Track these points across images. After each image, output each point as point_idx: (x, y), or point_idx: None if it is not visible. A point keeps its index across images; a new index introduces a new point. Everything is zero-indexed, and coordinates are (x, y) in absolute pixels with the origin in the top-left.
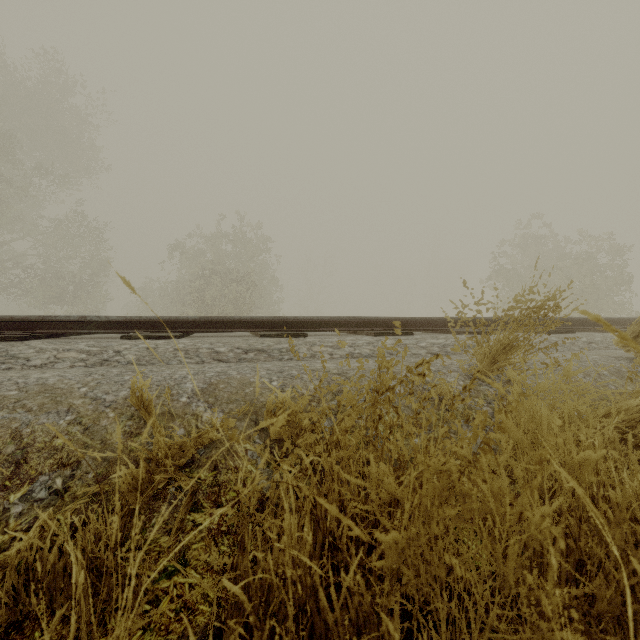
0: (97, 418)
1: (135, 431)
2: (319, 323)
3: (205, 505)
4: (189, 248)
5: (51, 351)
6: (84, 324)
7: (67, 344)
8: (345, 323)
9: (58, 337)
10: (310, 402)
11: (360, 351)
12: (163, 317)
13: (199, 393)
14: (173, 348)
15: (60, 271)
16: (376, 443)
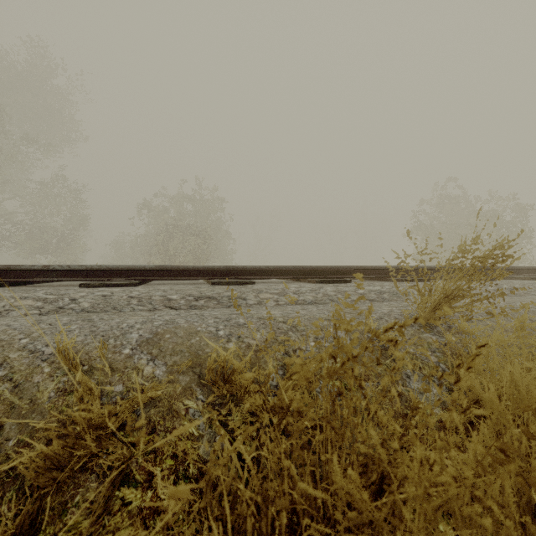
0: (30, 374)
1: (69, 388)
2: (266, 271)
3: (137, 477)
4: (155, 207)
5: (8, 299)
6: (47, 273)
7: (26, 292)
8: (289, 271)
9: (24, 285)
10: (256, 353)
11: (304, 298)
12: (122, 266)
13: (143, 344)
14: (127, 296)
15: (45, 226)
16: (335, 425)
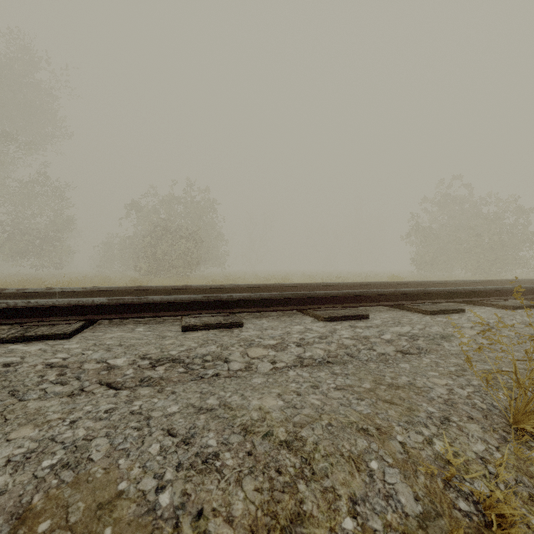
0: None
1: None
2: (258, 301)
3: None
4: (144, 207)
5: None
6: None
7: None
8: (288, 300)
9: None
10: None
11: (311, 353)
12: (60, 301)
13: None
14: (44, 363)
15: (27, 227)
16: None
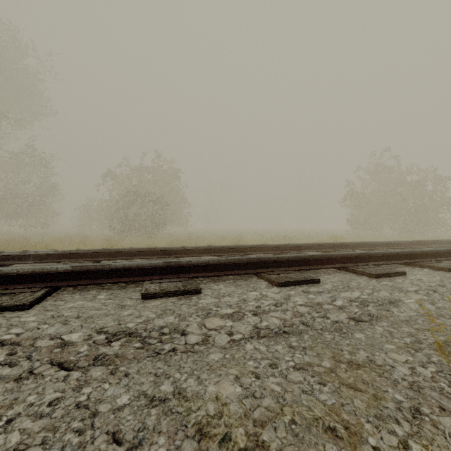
0: None
1: None
2: (215, 266)
3: None
4: (118, 175)
5: None
6: None
7: None
8: (243, 264)
9: None
10: None
11: (267, 323)
12: (24, 269)
13: None
14: None
15: (17, 192)
16: None
